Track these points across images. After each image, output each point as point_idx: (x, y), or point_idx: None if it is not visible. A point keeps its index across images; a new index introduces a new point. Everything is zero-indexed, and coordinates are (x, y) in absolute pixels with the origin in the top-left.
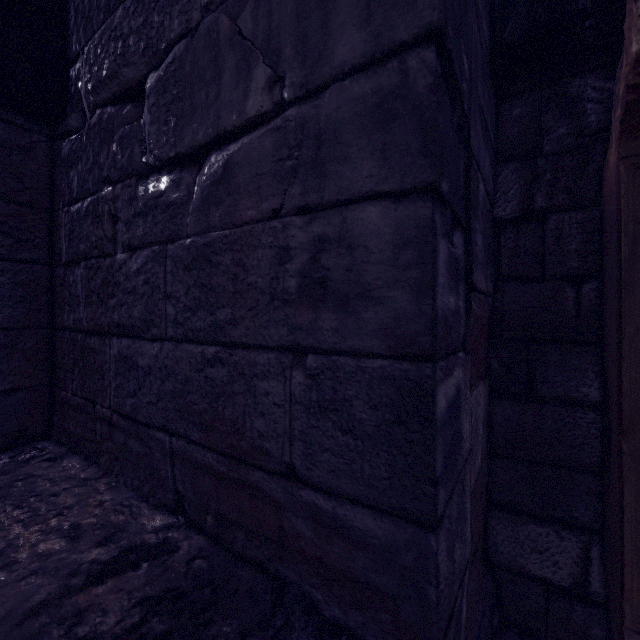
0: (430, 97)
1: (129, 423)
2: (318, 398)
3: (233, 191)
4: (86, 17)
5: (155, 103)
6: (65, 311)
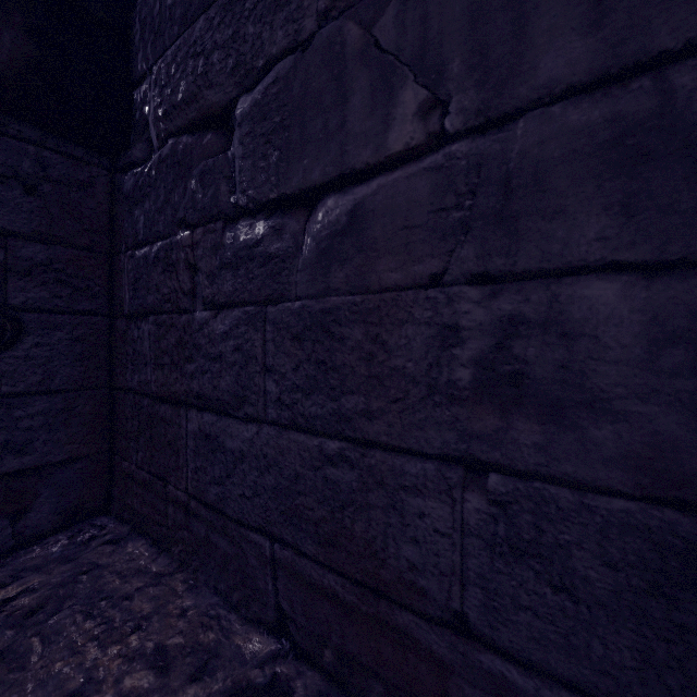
0: None
1: (213, 514)
2: (505, 533)
3: (365, 246)
4: (155, 31)
5: (249, 133)
6: (128, 370)
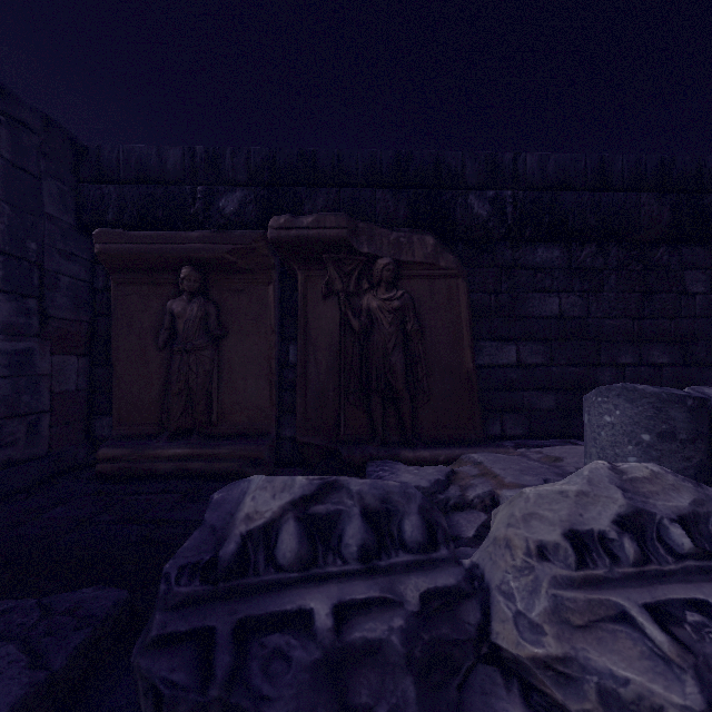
0: None
1: None
2: None
3: None
4: None
5: None
6: None
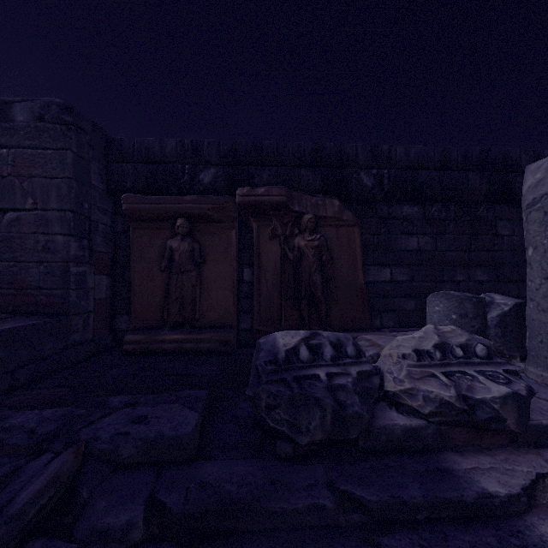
0: (70, 220)
1: None
2: (47, 271)
3: (21, 224)
4: None
5: None
6: None
